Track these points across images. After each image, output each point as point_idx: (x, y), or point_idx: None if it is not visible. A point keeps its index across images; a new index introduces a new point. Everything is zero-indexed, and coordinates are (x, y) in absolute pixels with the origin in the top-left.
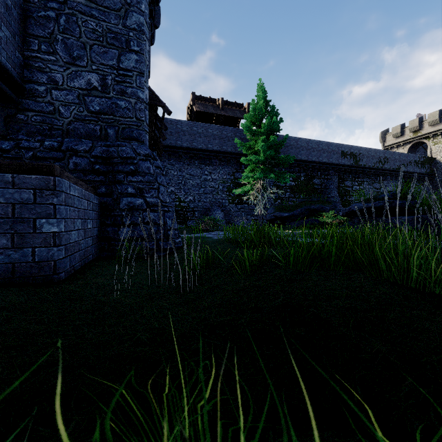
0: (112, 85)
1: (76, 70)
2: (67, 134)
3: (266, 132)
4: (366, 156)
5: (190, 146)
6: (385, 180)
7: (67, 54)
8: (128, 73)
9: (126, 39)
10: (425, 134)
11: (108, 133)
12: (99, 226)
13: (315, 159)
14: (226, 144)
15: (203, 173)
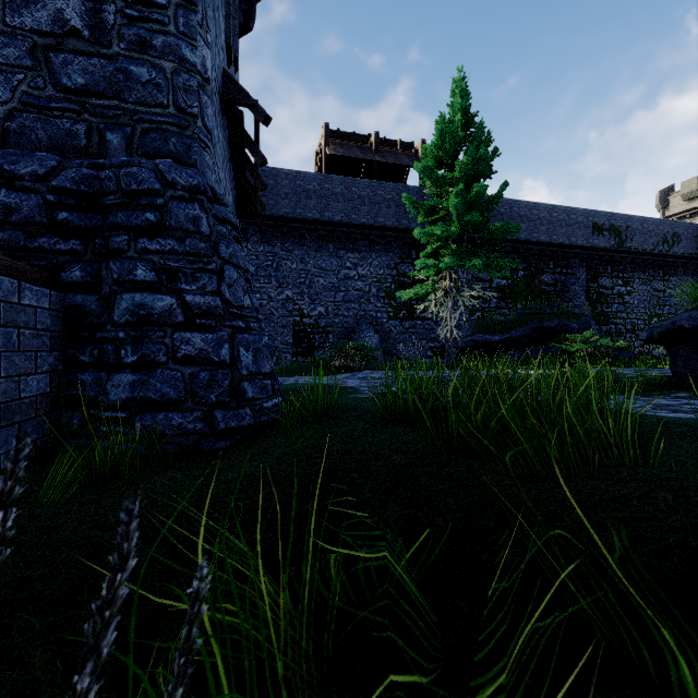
0: (116, 28)
1: None
2: (3, 142)
3: (463, 179)
4: (639, 232)
5: (319, 217)
6: (674, 276)
7: None
8: None
9: None
10: None
11: (108, 142)
12: (61, 369)
13: (544, 238)
14: (383, 213)
15: (342, 266)
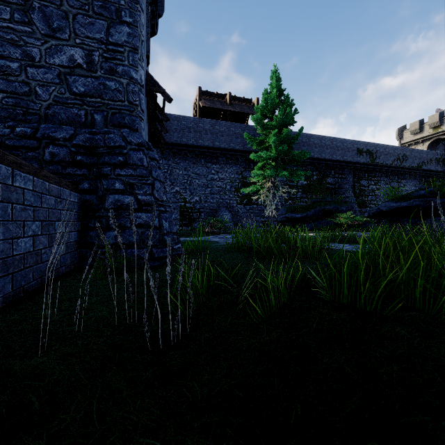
0: (99, 63)
1: (56, 43)
2: (45, 120)
3: (278, 125)
4: (383, 153)
5: (196, 143)
6: (404, 179)
7: (45, 25)
8: (119, 48)
9: (117, 8)
10: None
11: (95, 119)
12: (80, 230)
13: (328, 156)
14: (234, 141)
15: (209, 172)
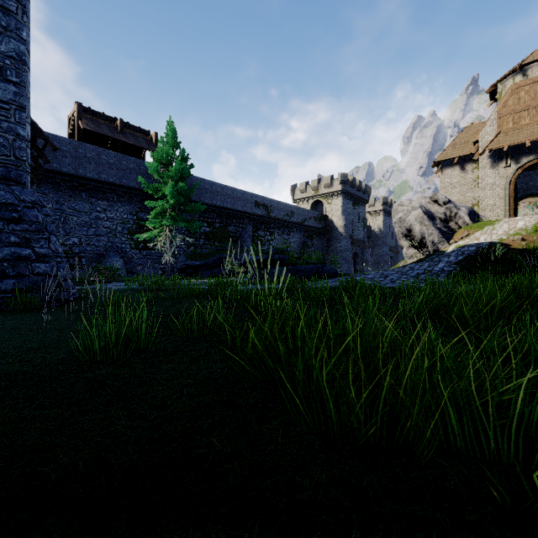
0: None
1: None
2: None
3: (175, 176)
4: (276, 208)
5: (74, 172)
6: (292, 232)
7: None
8: (4, 105)
9: (1, 66)
10: (322, 194)
11: None
12: None
13: (230, 206)
14: (127, 177)
15: (94, 209)
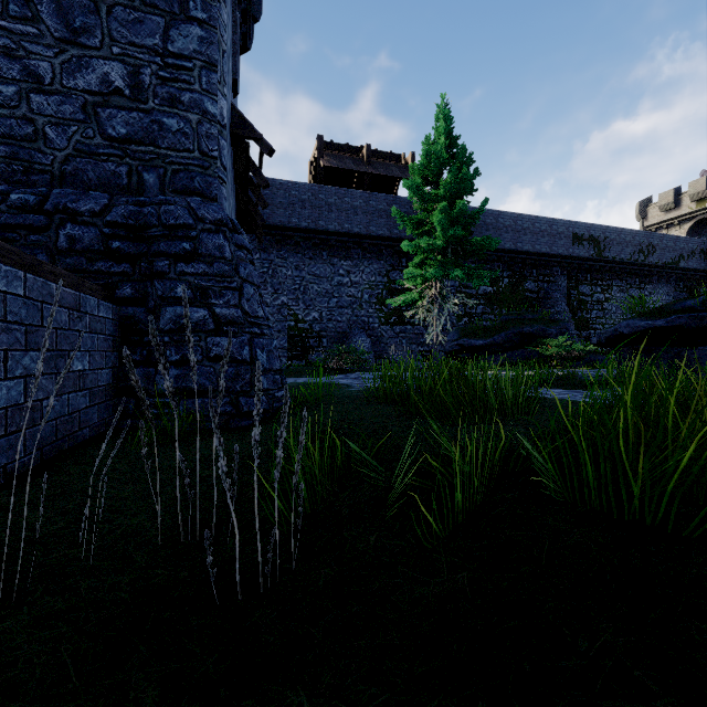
0: (152, 87)
1: (79, 54)
2: (61, 181)
3: (447, 196)
4: (616, 242)
5: (313, 226)
6: (649, 284)
7: (61, 23)
8: (185, 63)
9: None
10: None
11: (145, 181)
12: (118, 366)
13: (528, 247)
14: (375, 223)
15: (336, 273)
